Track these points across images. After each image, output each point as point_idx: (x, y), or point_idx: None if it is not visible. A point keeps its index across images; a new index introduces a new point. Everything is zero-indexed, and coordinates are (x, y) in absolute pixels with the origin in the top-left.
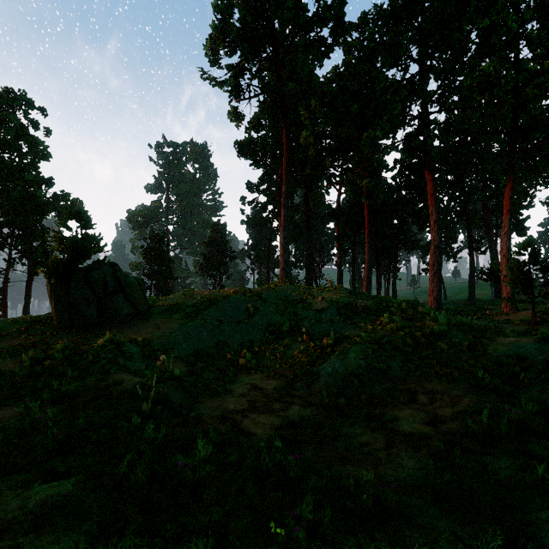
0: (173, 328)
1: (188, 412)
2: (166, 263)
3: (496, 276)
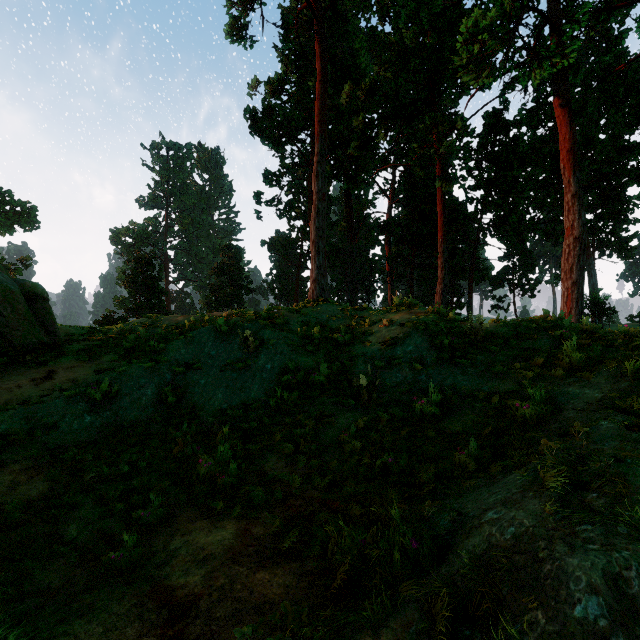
0: (76, 380)
1: None
2: (157, 295)
3: (601, 309)
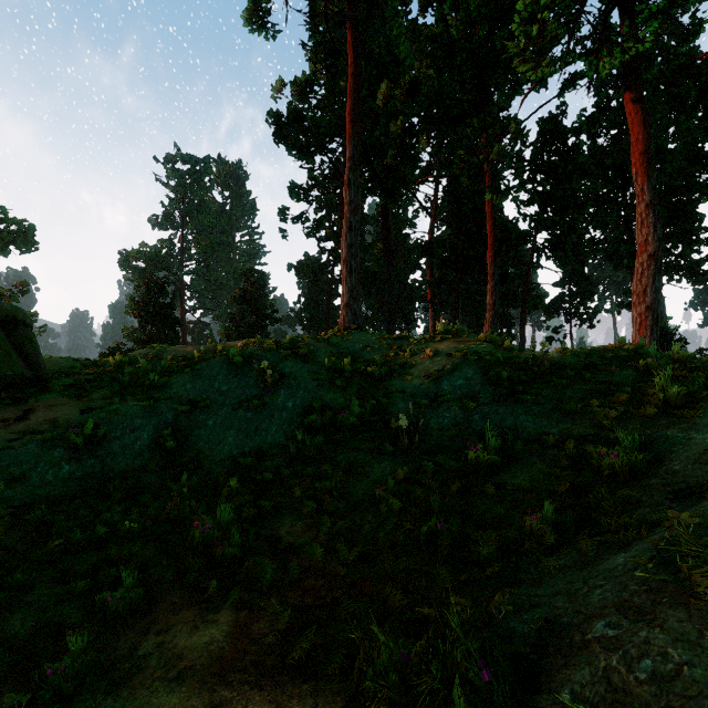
0: (56, 421)
1: None
2: (170, 324)
3: (671, 341)
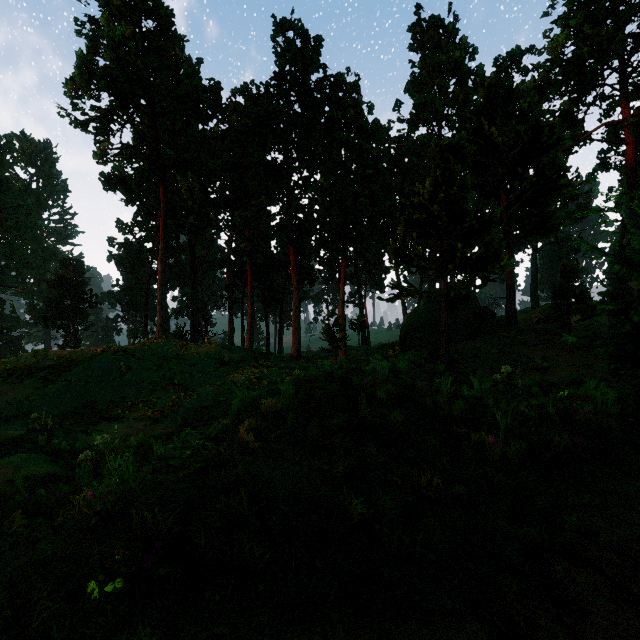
0: (28, 393)
1: (73, 442)
2: None
3: (361, 326)
